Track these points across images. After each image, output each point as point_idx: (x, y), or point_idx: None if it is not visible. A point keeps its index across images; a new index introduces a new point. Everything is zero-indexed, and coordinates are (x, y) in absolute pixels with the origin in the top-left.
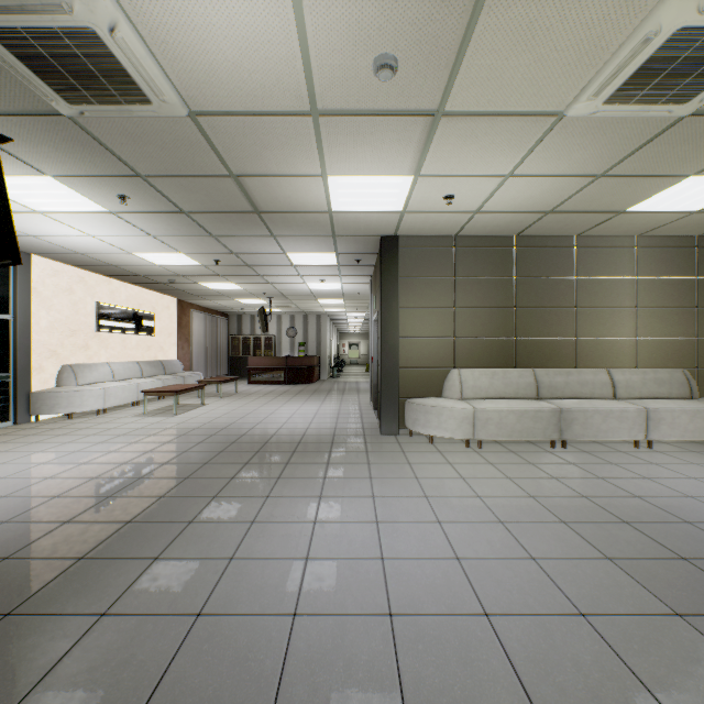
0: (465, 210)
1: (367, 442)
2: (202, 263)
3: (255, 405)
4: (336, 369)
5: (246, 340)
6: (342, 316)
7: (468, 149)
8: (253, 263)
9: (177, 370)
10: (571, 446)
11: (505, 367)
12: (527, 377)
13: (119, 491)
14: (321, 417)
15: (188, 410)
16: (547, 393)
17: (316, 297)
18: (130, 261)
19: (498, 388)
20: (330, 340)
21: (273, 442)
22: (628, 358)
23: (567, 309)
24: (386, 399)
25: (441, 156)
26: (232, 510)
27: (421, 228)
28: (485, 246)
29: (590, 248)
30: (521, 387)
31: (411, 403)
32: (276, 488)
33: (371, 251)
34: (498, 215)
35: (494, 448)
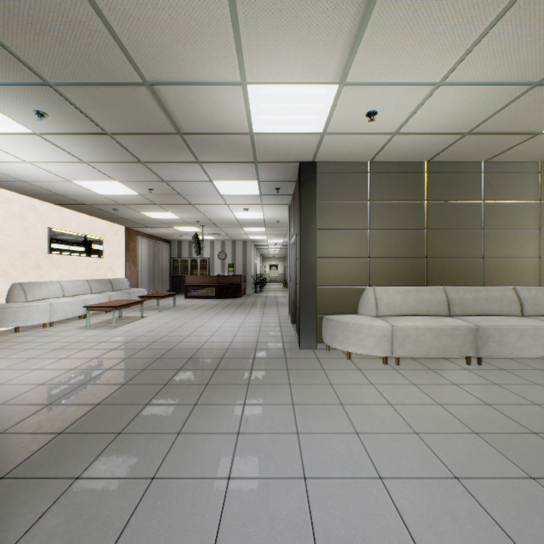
0: (385, 131)
1: (288, 358)
2: (138, 192)
3: (188, 318)
4: (258, 285)
5: (185, 262)
6: (264, 242)
7: (404, 42)
8: (184, 192)
9: (124, 287)
10: (485, 362)
11: (416, 286)
12: (438, 295)
13: (16, 424)
14: (245, 330)
15: (127, 323)
16: (458, 310)
17: (241, 225)
18: (73, 189)
19: (412, 306)
20: (254, 262)
21: (197, 358)
22: (532, 276)
23: (474, 231)
24: (305, 316)
25: (372, 54)
26: (133, 457)
27: (339, 153)
28: (398, 172)
29: (496, 173)
30: (433, 305)
31: (329, 319)
32: (190, 420)
33: (290, 179)
34: (416, 137)
35: (411, 364)
